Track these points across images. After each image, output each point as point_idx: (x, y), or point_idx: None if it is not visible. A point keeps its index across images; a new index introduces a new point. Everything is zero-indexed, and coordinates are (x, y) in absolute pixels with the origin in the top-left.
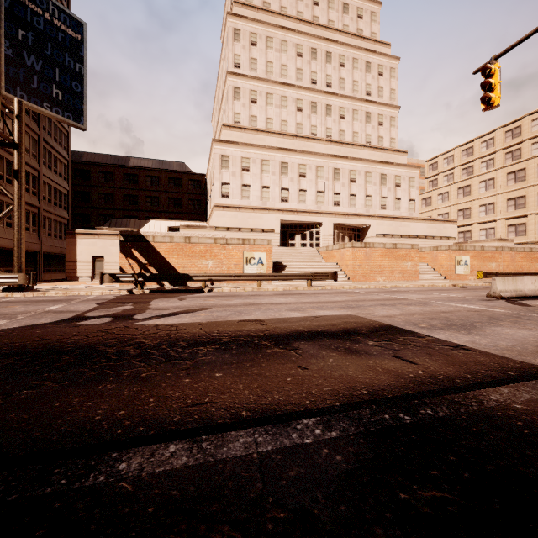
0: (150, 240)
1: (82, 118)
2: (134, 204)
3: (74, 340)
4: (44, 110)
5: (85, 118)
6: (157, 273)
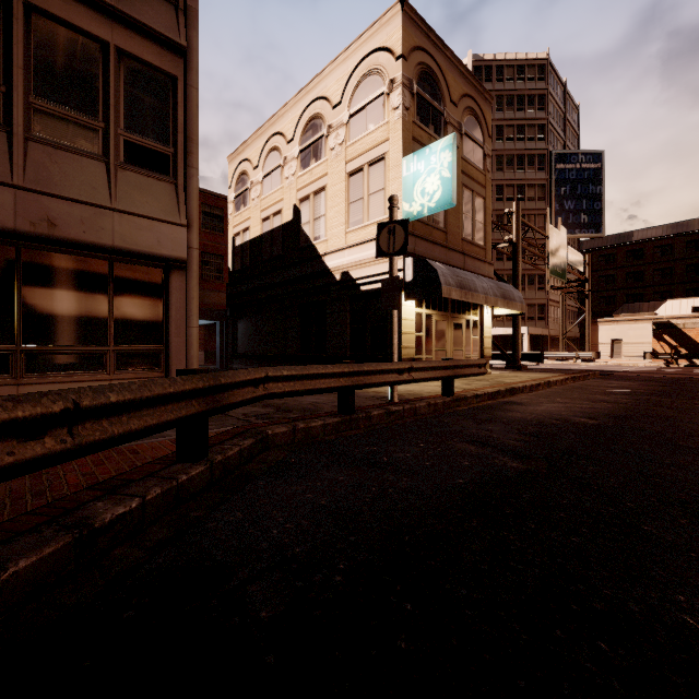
0: (679, 327)
1: (601, 229)
2: (639, 281)
3: (673, 373)
4: (575, 235)
5: (603, 227)
6: (690, 353)
